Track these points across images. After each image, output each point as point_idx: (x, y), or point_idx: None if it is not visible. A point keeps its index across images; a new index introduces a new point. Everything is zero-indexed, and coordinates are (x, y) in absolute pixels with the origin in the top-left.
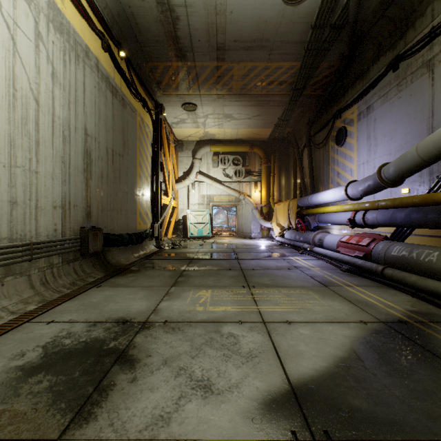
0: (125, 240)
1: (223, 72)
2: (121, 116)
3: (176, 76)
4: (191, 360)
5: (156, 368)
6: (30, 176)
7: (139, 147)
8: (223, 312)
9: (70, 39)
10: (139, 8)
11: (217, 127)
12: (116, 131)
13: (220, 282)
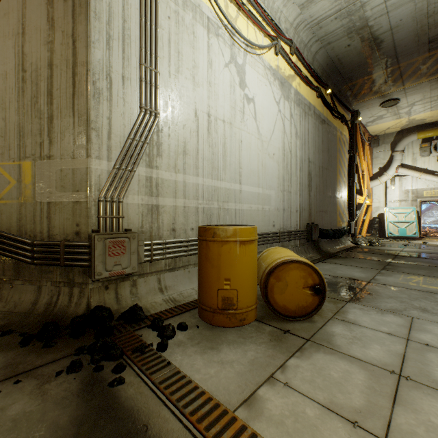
0: (330, 234)
1: (437, 57)
2: (327, 138)
3: (375, 83)
4: (410, 300)
5: (386, 298)
6: (288, 195)
7: (338, 157)
8: (436, 289)
9: (302, 105)
10: (344, 53)
11: (428, 110)
12: (324, 151)
13: (433, 274)
